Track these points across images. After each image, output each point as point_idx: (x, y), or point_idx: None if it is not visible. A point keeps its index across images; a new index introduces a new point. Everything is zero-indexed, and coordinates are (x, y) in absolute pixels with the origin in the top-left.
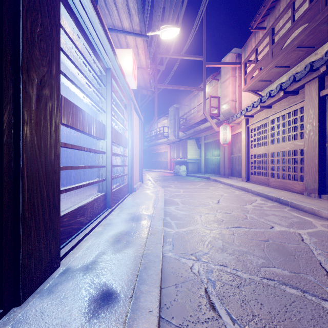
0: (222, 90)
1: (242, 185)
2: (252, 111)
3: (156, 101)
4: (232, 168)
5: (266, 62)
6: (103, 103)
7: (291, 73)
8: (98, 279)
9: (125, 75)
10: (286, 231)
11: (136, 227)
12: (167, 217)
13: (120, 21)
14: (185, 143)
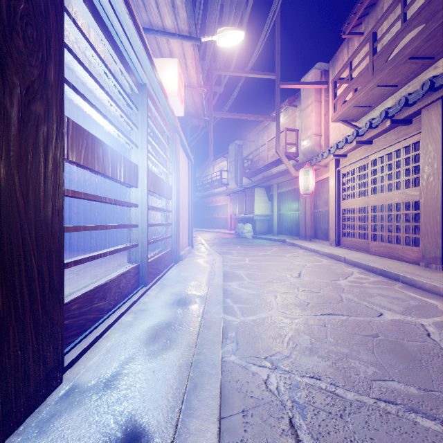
0: (301, 121)
1: (331, 252)
2: (345, 148)
3: (211, 135)
4: (317, 228)
5: (365, 80)
6: (135, 135)
7: (400, 95)
8: (120, 406)
9: (167, 95)
10: (402, 320)
11: (182, 316)
12: (227, 298)
13: (160, 17)
14: (251, 193)
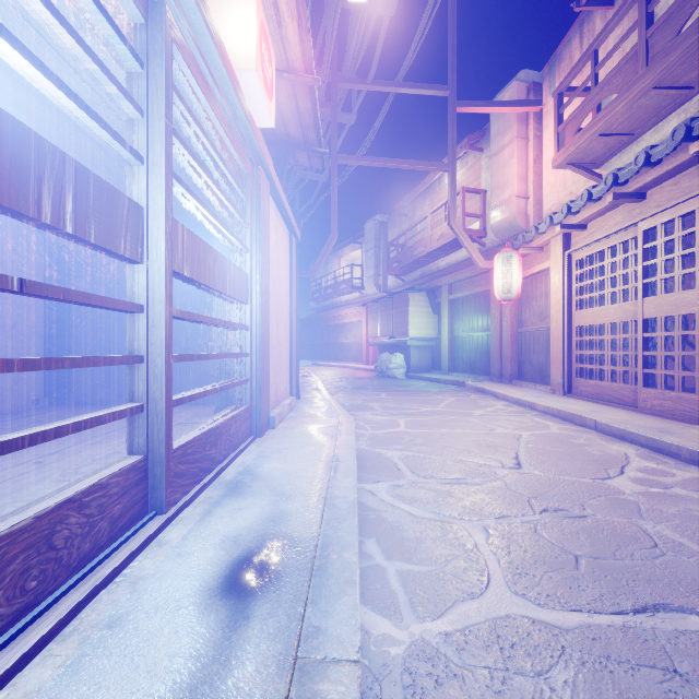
0: (492, 174)
1: (562, 407)
2: (586, 212)
3: (333, 197)
4: (522, 361)
5: (627, 78)
6: (135, 129)
7: (697, 106)
8: None
9: (233, 66)
10: None
11: (229, 660)
12: (369, 536)
13: None
14: (402, 302)
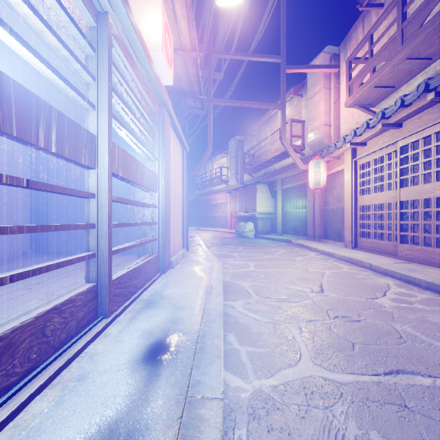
0: (308, 111)
1: (350, 255)
2: (365, 135)
3: (209, 125)
4: (327, 227)
5: (391, 52)
6: (90, 89)
7: (433, 70)
8: None
9: (148, 48)
10: None
11: (148, 397)
12: (230, 332)
13: None
14: (252, 190)
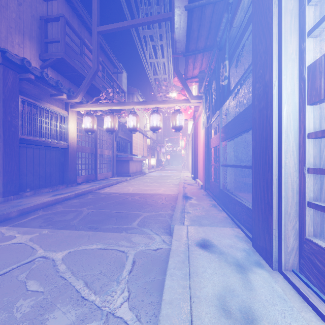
0: None
1: None
2: None
3: None
4: None
5: None
6: None
7: None
8: (219, 256)
9: None
10: None
11: None
12: None
13: None
14: None
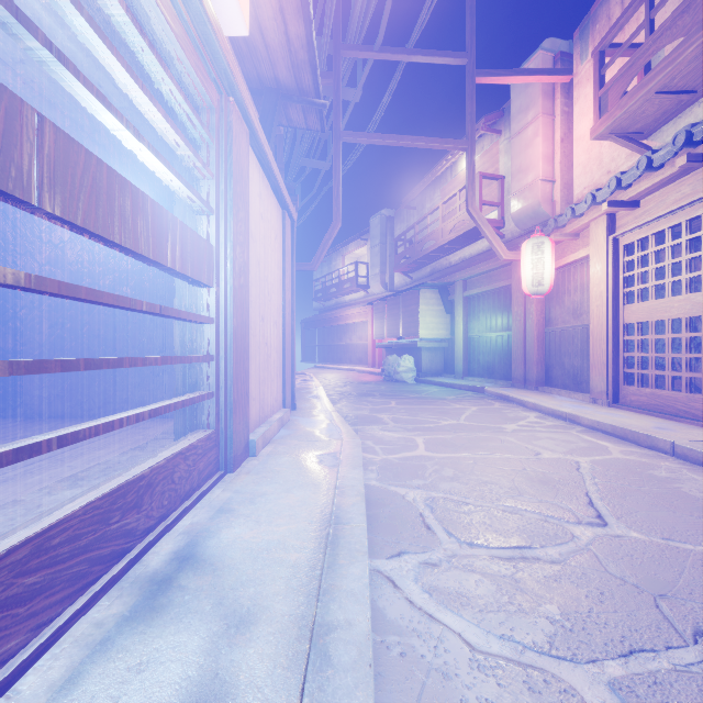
0: (513, 157)
1: (617, 422)
2: (641, 184)
3: (336, 179)
4: (551, 364)
5: (699, 15)
6: None
7: None
8: None
9: None
10: None
11: None
12: None
13: None
14: (412, 299)
